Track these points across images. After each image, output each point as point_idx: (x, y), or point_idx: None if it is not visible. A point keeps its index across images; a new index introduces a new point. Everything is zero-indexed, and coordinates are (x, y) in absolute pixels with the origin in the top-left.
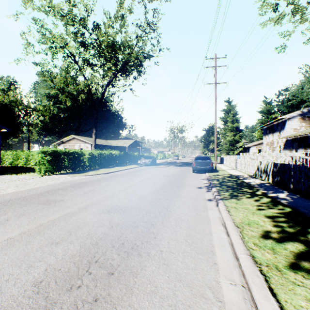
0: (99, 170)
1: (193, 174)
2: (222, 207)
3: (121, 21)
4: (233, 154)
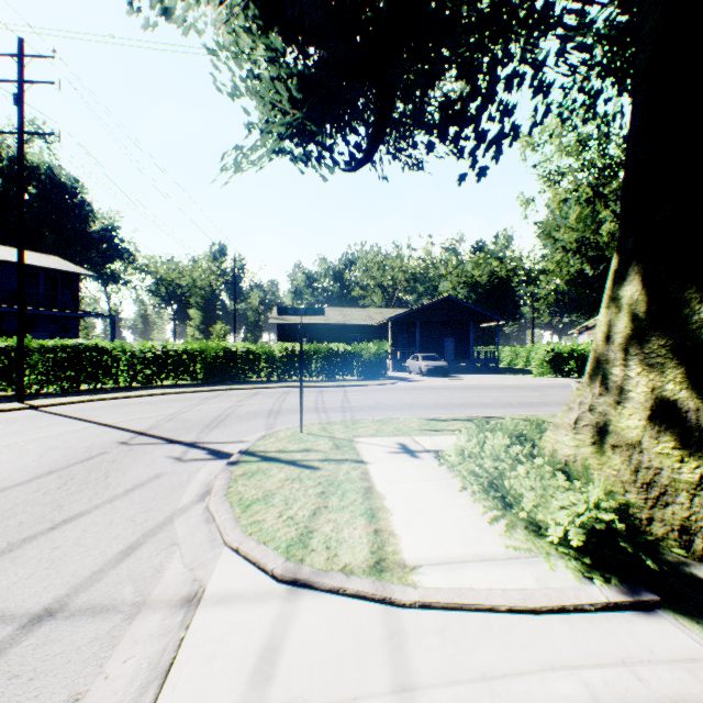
0: None
1: None
2: None
3: None
4: None
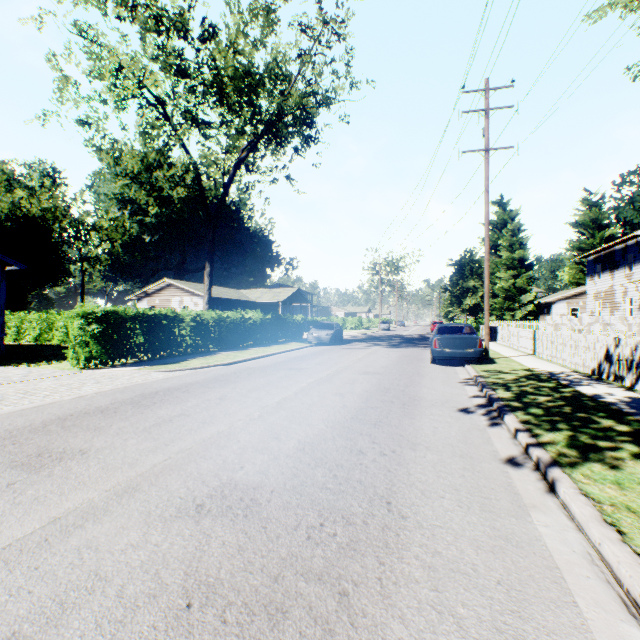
0: (215, 355)
1: (435, 367)
2: (581, 503)
3: (265, 20)
4: (512, 318)
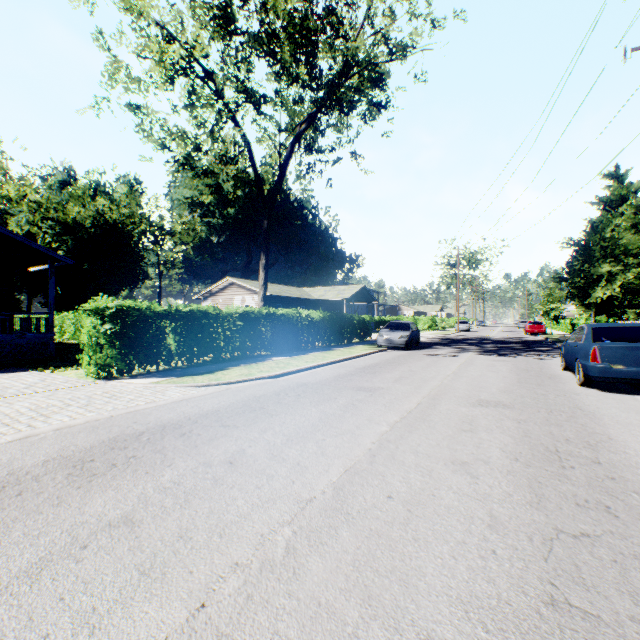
0: (262, 362)
1: (596, 394)
2: None
3: None
4: (637, 317)
